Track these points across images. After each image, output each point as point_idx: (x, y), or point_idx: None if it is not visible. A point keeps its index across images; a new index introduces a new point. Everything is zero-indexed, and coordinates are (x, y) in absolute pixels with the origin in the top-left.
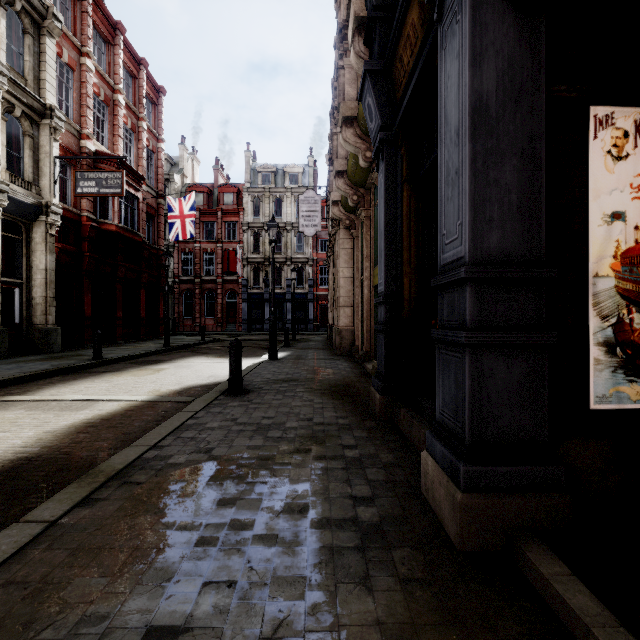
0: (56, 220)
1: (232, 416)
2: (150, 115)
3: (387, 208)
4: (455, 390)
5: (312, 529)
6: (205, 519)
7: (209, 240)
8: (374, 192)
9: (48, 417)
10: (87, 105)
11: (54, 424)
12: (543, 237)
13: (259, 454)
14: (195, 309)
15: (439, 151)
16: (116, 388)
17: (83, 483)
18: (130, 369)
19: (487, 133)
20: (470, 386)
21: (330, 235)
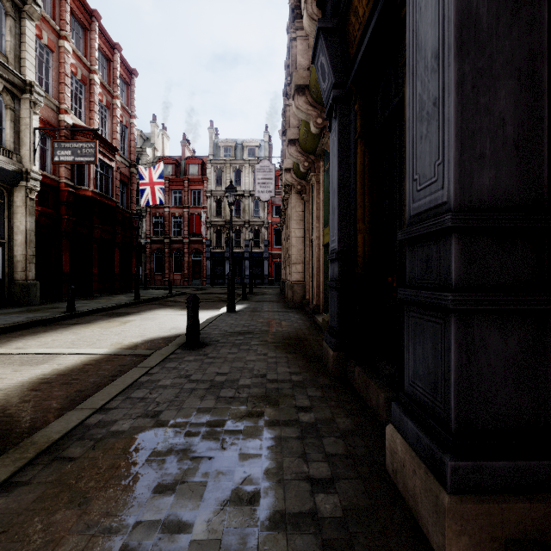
0: (35, 185)
1: (186, 372)
2: (124, 94)
3: (340, 165)
4: (433, 362)
5: (263, 531)
6: (136, 514)
7: (177, 205)
8: (324, 158)
9: (5, 372)
10: (65, 83)
11: (9, 380)
12: (545, 177)
13: (209, 419)
14: (165, 266)
15: (408, 86)
16: (81, 341)
17: (8, 460)
18: (99, 321)
19: (477, 50)
20: (457, 360)
21: (283, 200)
